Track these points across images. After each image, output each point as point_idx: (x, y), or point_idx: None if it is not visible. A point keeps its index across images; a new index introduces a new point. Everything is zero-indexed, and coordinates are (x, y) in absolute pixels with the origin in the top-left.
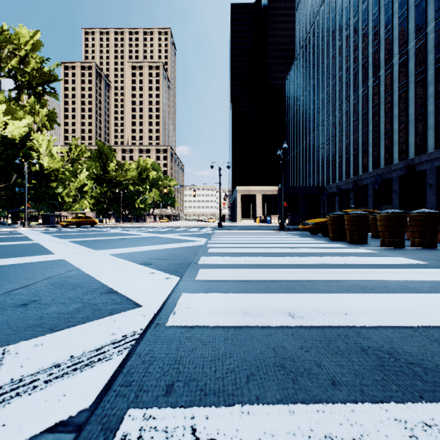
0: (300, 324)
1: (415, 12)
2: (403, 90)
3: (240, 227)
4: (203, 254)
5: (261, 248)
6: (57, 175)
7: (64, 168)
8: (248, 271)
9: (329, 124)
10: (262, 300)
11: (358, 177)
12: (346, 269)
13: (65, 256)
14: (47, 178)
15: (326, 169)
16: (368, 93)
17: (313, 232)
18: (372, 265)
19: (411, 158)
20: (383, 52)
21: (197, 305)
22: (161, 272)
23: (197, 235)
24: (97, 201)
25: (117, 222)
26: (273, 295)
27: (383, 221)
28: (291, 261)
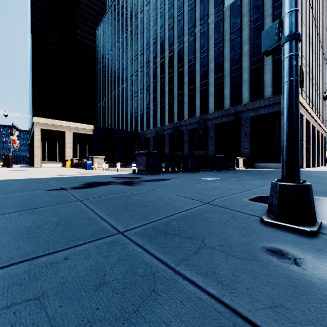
0: None
1: None
2: (219, 47)
3: None
4: None
5: None
6: None
7: None
8: None
9: (143, 74)
10: None
11: (174, 124)
12: None
13: None
14: None
15: (141, 116)
16: (183, 48)
17: None
18: None
19: (227, 108)
20: (199, 12)
21: None
22: None
23: None
24: None
25: None
26: None
27: None
28: None
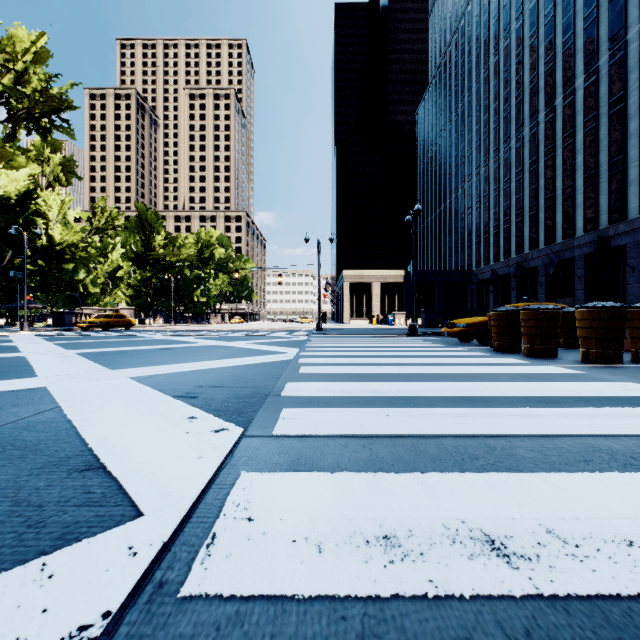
0: (535, 590)
1: (609, 11)
2: (591, 127)
3: (349, 330)
4: (290, 376)
5: (388, 366)
6: (74, 253)
7: (88, 242)
8: (373, 412)
9: (480, 178)
10: (415, 493)
11: (523, 256)
12: (552, 408)
13: (51, 382)
14: (59, 257)
15: (476, 245)
16: (537, 133)
17: (465, 338)
18: (595, 400)
19: (603, 228)
20: (561, 71)
21: (270, 512)
22: (210, 416)
23: (284, 343)
24: (137, 292)
25: (167, 323)
26: (437, 477)
27: (588, 320)
28: (446, 391)
